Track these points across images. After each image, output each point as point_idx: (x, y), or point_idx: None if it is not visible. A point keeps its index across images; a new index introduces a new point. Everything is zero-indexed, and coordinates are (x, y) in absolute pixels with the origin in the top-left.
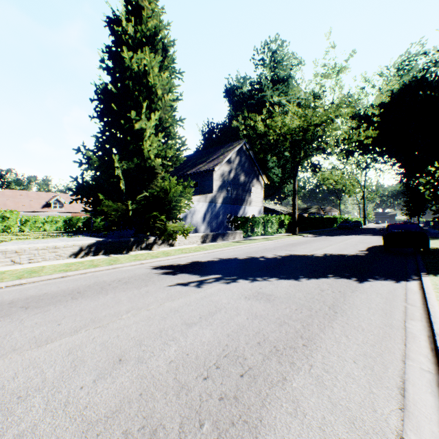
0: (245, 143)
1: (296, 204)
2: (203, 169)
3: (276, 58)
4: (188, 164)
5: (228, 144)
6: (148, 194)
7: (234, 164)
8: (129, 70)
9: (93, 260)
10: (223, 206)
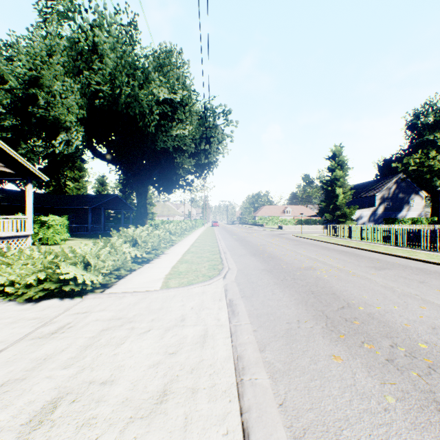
0: (402, 175)
1: (439, 210)
2: (370, 194)
3: (435, 108)
4: (363, 190)
5: (390, 176)
6: (339, 212)
7: (392, 189)
8: (333, 176)
9: (324, 230)
10: (383, 213)
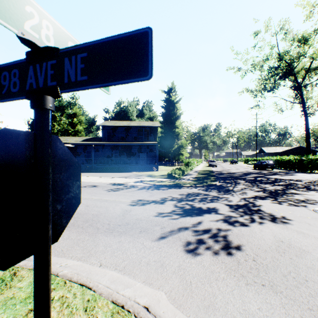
0: None
1: None
2: None
3: (59, 99)
4: None
5: None
6: None
7: None
8: None
9: None
10: None
